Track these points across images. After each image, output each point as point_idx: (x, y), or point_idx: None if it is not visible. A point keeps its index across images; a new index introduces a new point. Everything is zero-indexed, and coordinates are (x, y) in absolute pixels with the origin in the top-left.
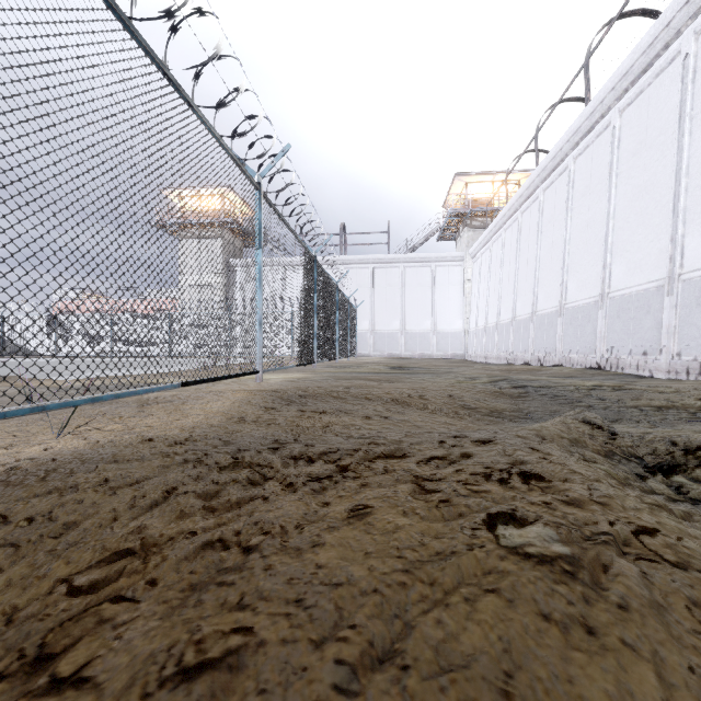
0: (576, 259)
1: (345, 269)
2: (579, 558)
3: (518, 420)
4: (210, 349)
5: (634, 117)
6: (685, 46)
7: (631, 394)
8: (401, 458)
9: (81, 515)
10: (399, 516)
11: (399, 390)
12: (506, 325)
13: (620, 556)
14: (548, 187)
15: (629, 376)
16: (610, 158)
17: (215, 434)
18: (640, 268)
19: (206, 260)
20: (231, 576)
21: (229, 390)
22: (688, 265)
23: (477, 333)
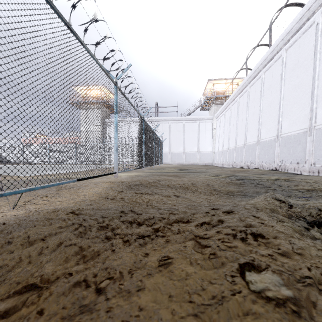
0: (265, 119)
1: (157, 124)
2: (299, 299)
3: (241, 196)
4: (92, 162)
5: (292, 53)
6: (317, 19)
7: (293, 183)
8: (186, 223)
9: (11, 260)
10: (188, 265)
11: (183, 181)
12: (232, 149)
13: (320, 294)
14: (251, 85)
15: (290, 173)
16: (281, 72)
17: (91, 207)
18: (295, 123)
19: (90, 119)
20: (85, 317)
21: (101, 181)
22: (318, 122)
23: (218, 153)
